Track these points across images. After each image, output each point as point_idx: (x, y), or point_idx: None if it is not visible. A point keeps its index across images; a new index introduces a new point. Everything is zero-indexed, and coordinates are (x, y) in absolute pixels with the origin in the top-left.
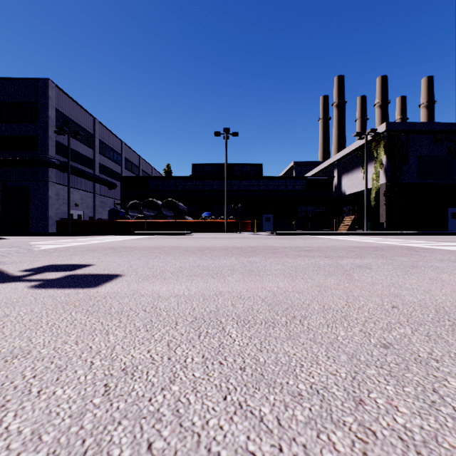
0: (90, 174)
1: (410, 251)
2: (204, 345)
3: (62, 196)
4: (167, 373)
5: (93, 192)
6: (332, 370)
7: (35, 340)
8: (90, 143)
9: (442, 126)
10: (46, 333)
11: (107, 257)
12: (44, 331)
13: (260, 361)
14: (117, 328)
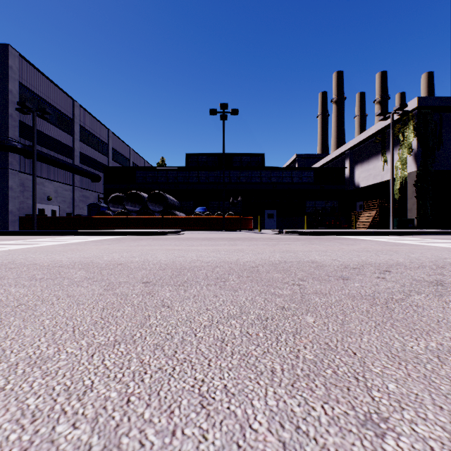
0: (65, 162)
1: None
2: None
3: (29, 187)
4: None
5: (72, 184)
6: None
7: None
8: (67, 128)
9: None
10: None
11: None
12: None
13: None
14: None
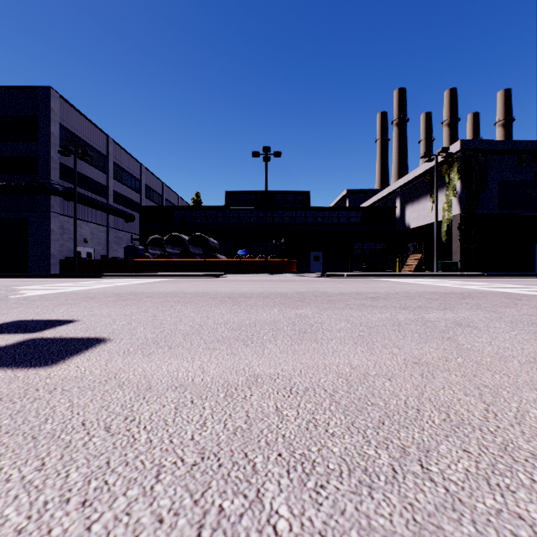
0: (101, 203)
1: (510, 300)
2: None
3: (67, 230)
4: None
5: (106, 225)
6: None
7: None
8: (102, 166)
9: (529, 145)
10: None
11: (104, 308)
12: None
13: None
14: (20, 491)
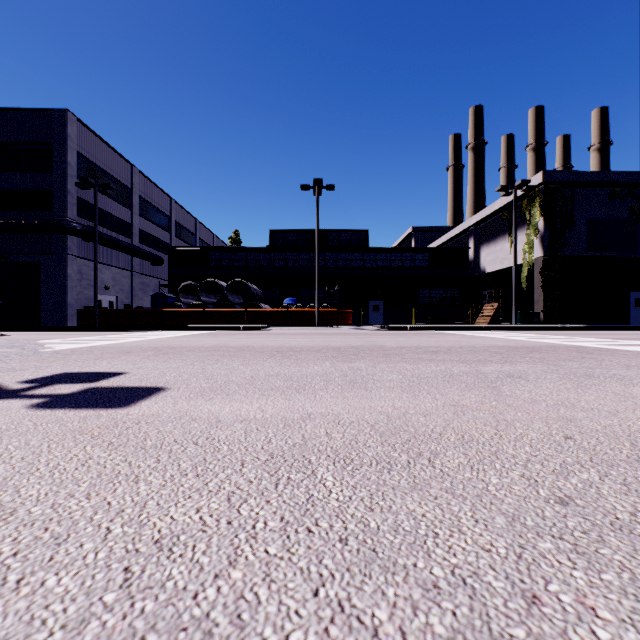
0: (125, 244)
1: (580, 354)
2: (283, 499)
3: (86, 275)
4: (224, 548)
5: (130, 269)
6: (484, 543)
7: (26, 492)
8: (125, 201)
9: (622, 176)
10: (44, 480)
11: (147, 362)
12: (41, 477)
13: (370, 527)
14: (152, 471)
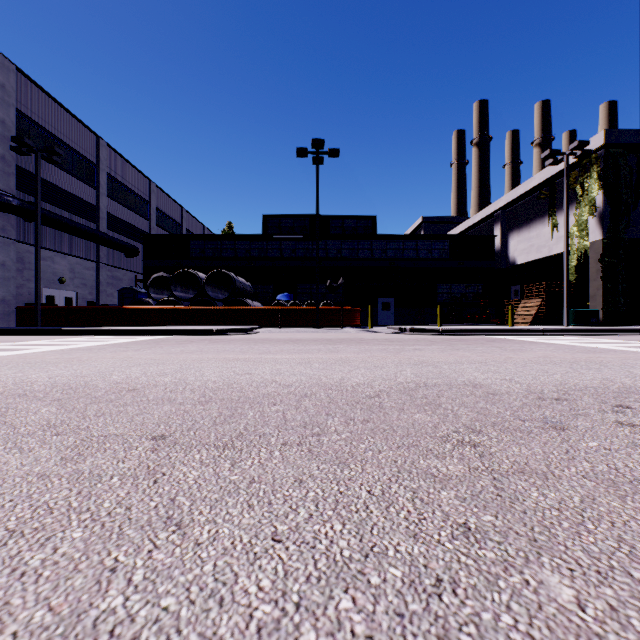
0: (85, 228)
1: None
2: None
3: (31, 264)
4: None
5: (96, 259)
6: None
7: None
8: (89, 178)
9: None
10: None
11: None
12: None
13: None
14: None
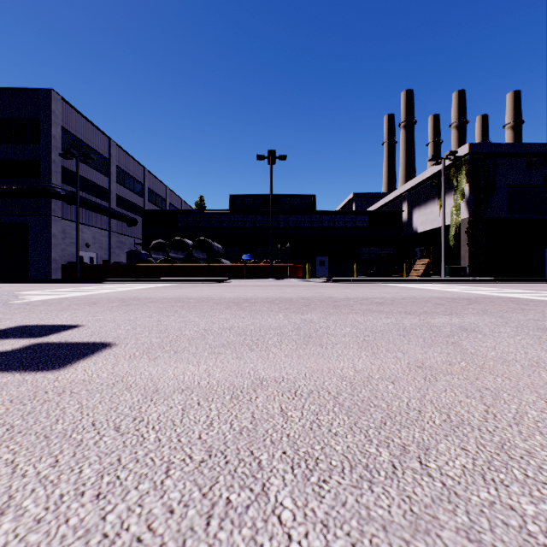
0: (104, 207)
1: (517, 305)
2: None
3: (69, 234)
4: None
5: (109, 229)
6: None
7: None
8: (104, 169)
9: (538, 148)
10: None
11: (108, 314)
12: None
13: None
14: (37, 485)
